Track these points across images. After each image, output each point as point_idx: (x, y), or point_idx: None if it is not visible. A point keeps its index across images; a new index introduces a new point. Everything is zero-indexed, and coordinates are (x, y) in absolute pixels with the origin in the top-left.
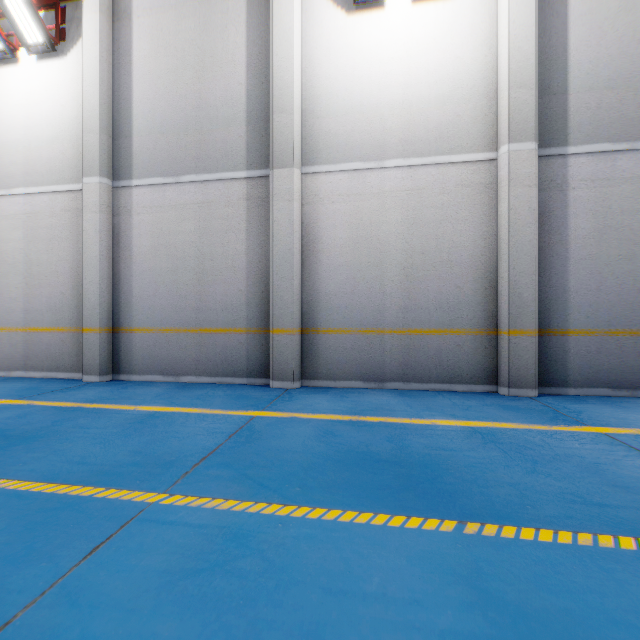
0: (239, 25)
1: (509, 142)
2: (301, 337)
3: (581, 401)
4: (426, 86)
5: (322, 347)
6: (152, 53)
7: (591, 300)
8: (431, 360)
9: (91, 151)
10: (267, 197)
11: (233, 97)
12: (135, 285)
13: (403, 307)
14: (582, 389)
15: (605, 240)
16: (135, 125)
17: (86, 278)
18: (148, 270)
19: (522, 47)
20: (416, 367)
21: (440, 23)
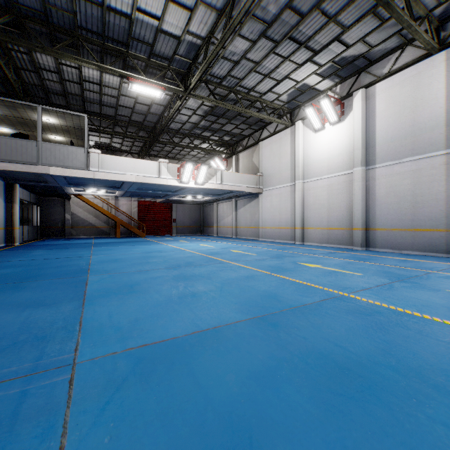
0: (439, 78)
1: None
2: None
3: None
4: None
5: None
6: (386, 108)
7: None
8: None
9: (357, 157)
10: None
11: (435, 115)
12: (377, 210)
13: None
14: None
15: None
16: (377, 141)
17: (355, 208)
18: (384, 203)
19: None
20: None
21: None
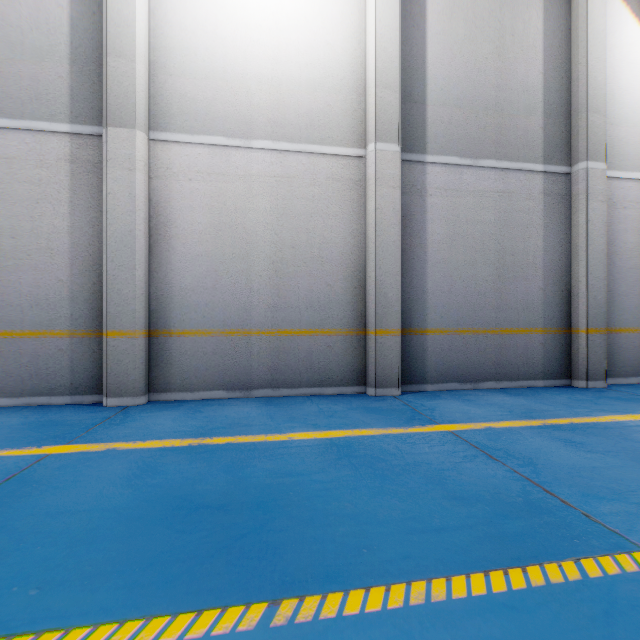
0: None
1: (376, 141)
2: (148, 341)
3: (436, 397)
4: (297, 66)
5: (176, 352)
6: None
7: (445, 301)
8: (302, 363)
9: None
10: (101, 162)
11: (49, 22)
12: None
13: (272, 305)
14: (438, 385)
15: (455, 246)
16: None
17: None
18: None
19: (387, 48)
20: (286, 371)
21: (311, 3)
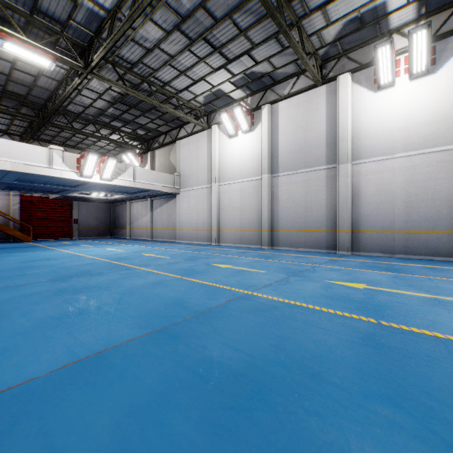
0: (322, 107)
1: None
2: (351, 233)
3: None
4: (418, 117)
5: (362, 238)
6: (286, 124)
7: None
8: (421, 245)
9: (264, 165)
10: (335, 175)
11: (320, 136)
12: (279, 213)
13: (405, 220)
14: None
15: None
16: (279, 153)
17: (263, 211)
18: (284, 207)
19: None
20: (412, 248)
21: (426, 87)
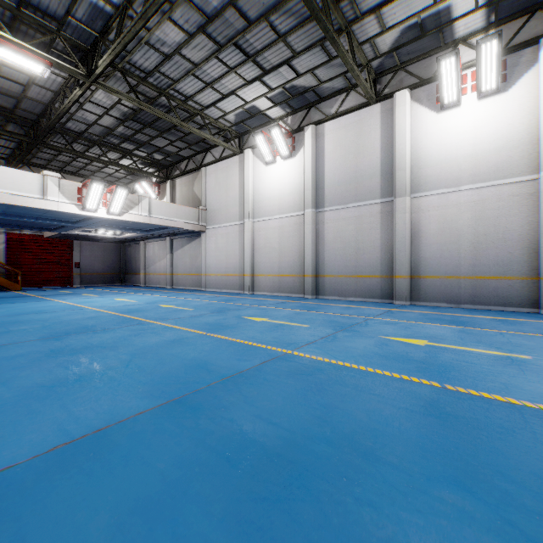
0: (376, 129)
1: None
2: (410, 280)
3: None
4: (487, 143)
5: (422, 285)
6: (333, 149)
7: None
8: (490, 293)
9: (308, 198)
10: (391, 211)
11: (373, 164)
12: (326, 255)
13: (472, 264)
14: None
15: None
16: (326, 183)
17: (305, 253)
18: (332, 249)
19: None
20: (480, 297)
21: (497, 107)
